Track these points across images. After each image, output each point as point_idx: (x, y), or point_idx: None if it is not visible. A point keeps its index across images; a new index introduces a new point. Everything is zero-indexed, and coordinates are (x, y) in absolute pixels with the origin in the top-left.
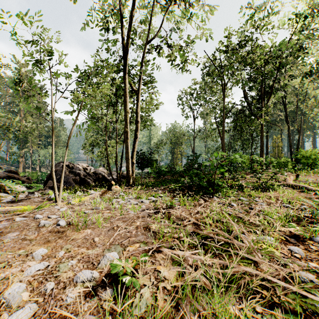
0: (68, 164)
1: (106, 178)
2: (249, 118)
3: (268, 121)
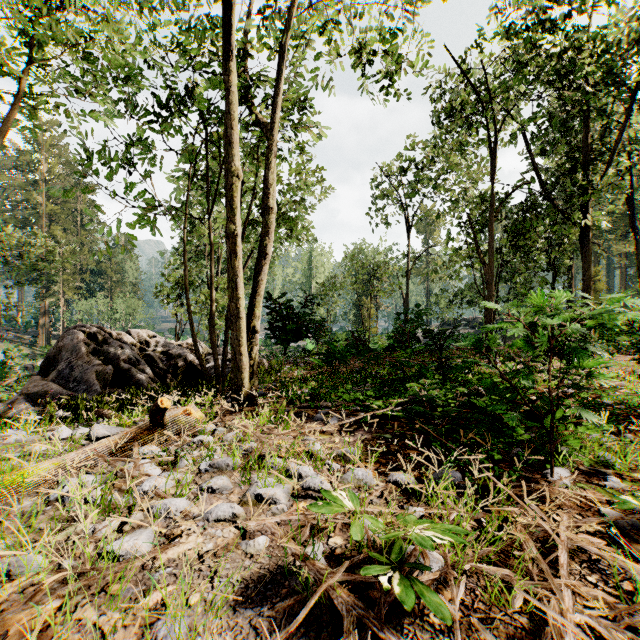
0: (94, 332)
1: (195, 366)
2: (551, 218)
3: (596, 228)
